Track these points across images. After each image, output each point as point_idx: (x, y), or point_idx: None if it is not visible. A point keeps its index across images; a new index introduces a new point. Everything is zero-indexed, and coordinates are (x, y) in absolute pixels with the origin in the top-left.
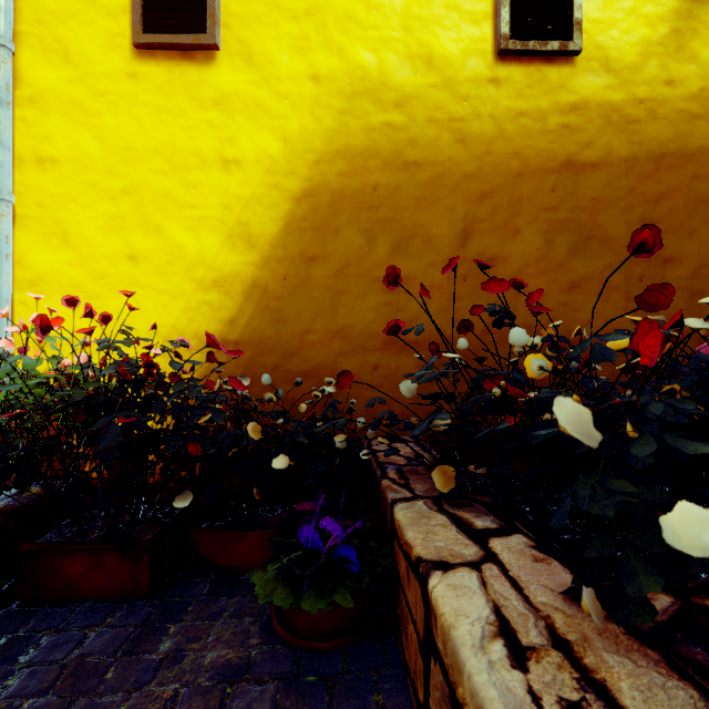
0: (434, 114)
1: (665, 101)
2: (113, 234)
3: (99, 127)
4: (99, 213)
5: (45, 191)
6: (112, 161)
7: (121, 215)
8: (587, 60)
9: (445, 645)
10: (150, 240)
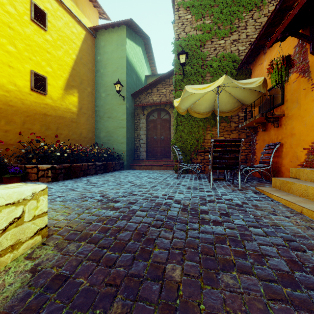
0: (17, 96)
1: (61, 108)
2: None
3: None
4: None
5: None
6: None
7: None
8: (48, 96)
9: (42, 168)
10: None
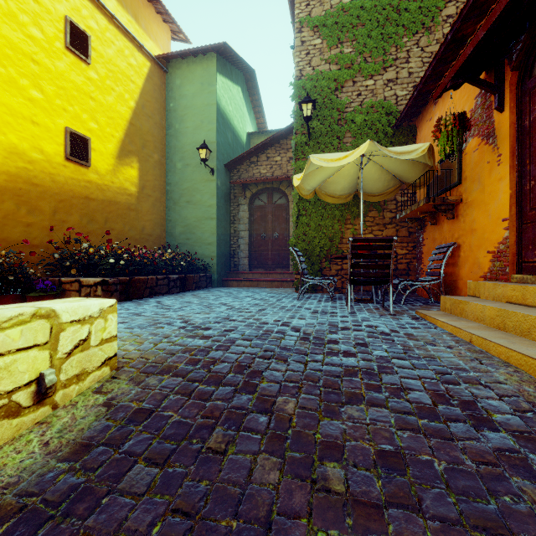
0: (44, 170)
1: (112, 187)
2: None
3: None
4: None
5: None
6: None
7: None
8: (92, 169)
9: (87, 282)
10: None
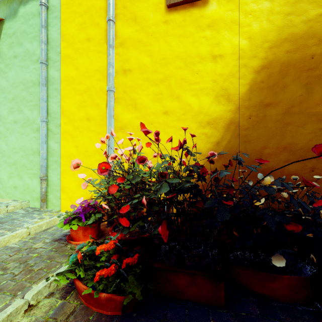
0: None
1: None
2: (156, 102)
3: (150, 51)
4: (150, 92)
5: (126, 85)
6: (156, 66)
7: (160, 92)
8: None
9: None
10: (174, 103)
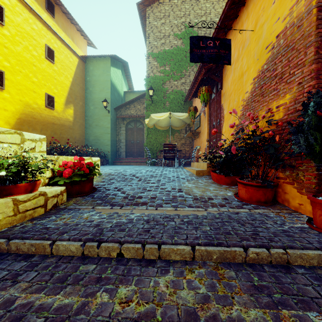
0: (38, 112)
1: (63, 118)
2: None
3: None
4: None
5: None
6: None
7: None
8: (55, 110)
9: None
10: None
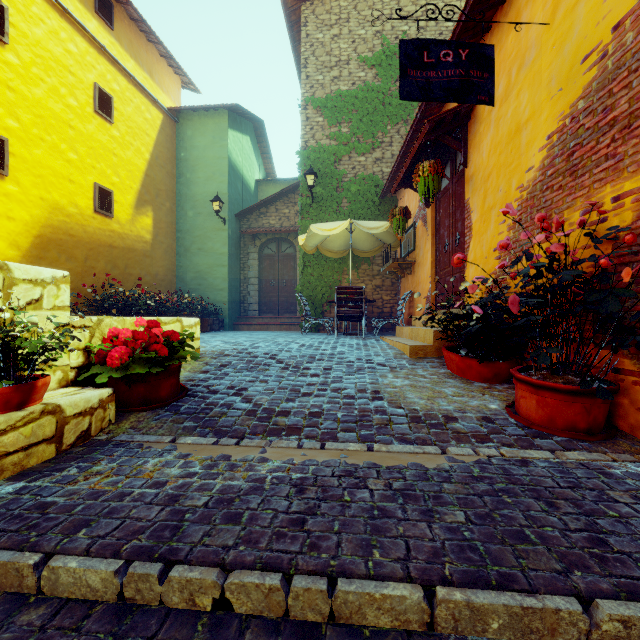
0: (78, 222)
1: (131, 235)
2: None
3: None
4: None
5: None
6: None
7: None
8: (115, 219)
9: None
10: None
